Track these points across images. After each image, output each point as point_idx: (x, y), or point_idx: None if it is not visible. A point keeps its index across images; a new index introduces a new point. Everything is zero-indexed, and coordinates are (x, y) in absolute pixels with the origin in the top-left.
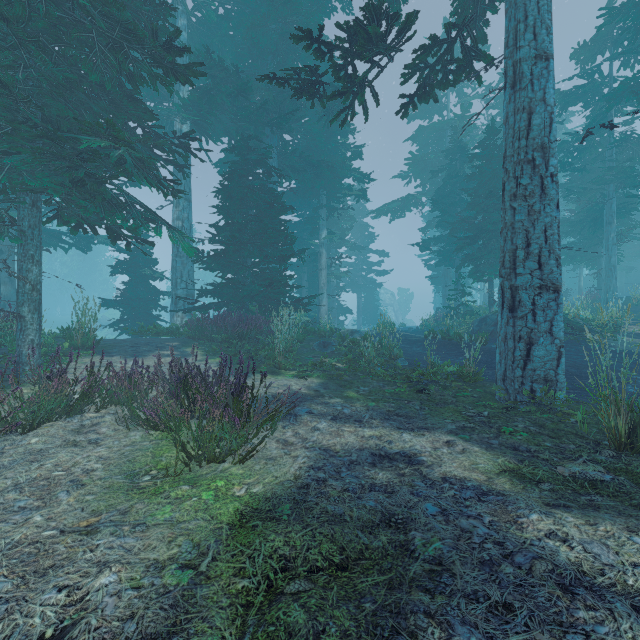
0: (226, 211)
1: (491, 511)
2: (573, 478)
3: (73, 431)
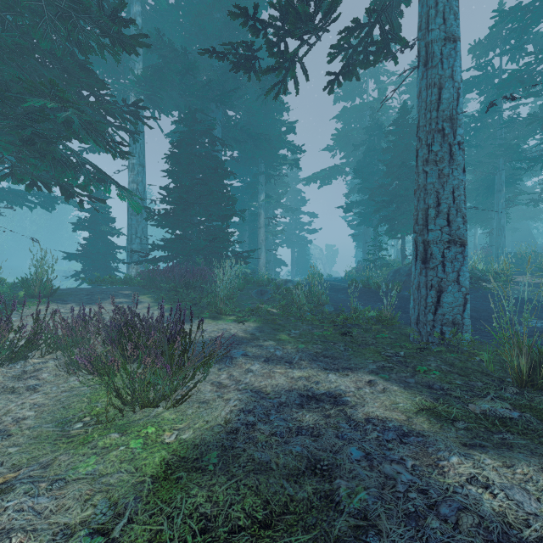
0: (175, 175)
1: (413, 454)
2: (484, 416)
3: (14, 377)
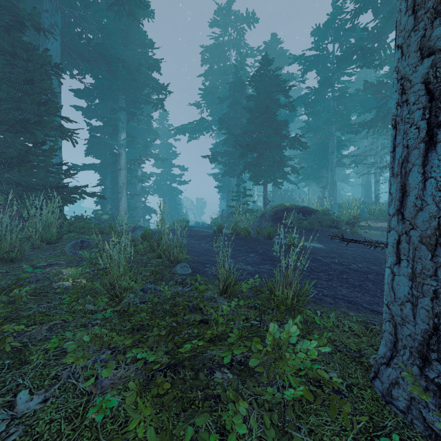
0: None
1: None
2: None
3: None
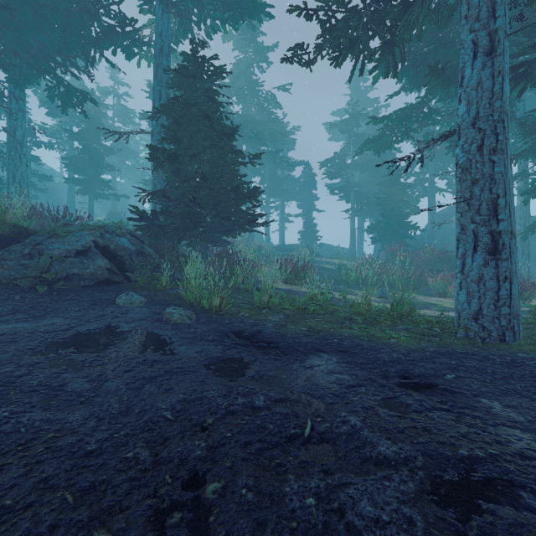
0: None
1: None
2: None
3: None
